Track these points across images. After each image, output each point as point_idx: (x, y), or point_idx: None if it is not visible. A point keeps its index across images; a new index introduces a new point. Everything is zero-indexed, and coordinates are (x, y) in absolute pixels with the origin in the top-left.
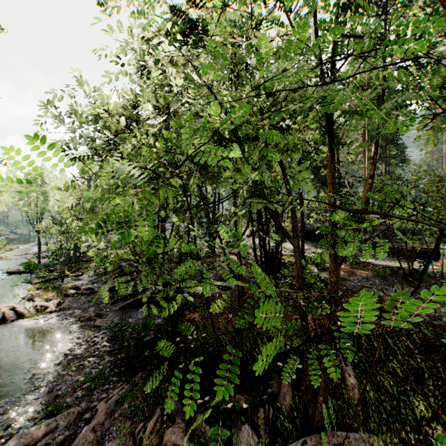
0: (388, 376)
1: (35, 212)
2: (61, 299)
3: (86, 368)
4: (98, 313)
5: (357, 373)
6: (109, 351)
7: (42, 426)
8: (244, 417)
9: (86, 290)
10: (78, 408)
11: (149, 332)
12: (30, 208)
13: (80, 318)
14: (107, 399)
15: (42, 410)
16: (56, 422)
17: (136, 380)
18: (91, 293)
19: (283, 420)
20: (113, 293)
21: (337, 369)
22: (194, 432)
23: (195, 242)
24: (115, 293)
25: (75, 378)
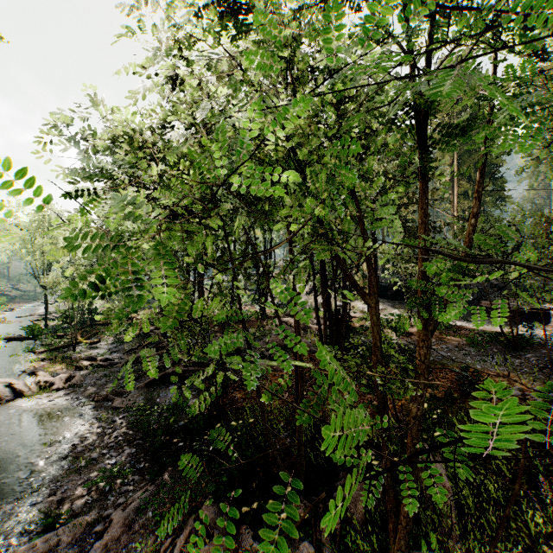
0: (491, 476)
1: (41, 262)
2: (72, 372)
3: (99, 464)
4: (118, 391)
5: (451, 472)
6: (129, 441)
7: (39, 543)
8: (303, 532)
9: (104, 361)
10: (87, 518)
11: (182, 416)
12: (34, 258)
13: (94, 398)
14: (125, 505)
15: (40, 520)
16: (58, 537)
17: (164, 480)
18: (110, 365)
19: (355, 535)
20: (138, 364)
21: (440, 490)
22: (238, 551)
23: (239, 302)
24: (140, 364)
25: (85, 476)
